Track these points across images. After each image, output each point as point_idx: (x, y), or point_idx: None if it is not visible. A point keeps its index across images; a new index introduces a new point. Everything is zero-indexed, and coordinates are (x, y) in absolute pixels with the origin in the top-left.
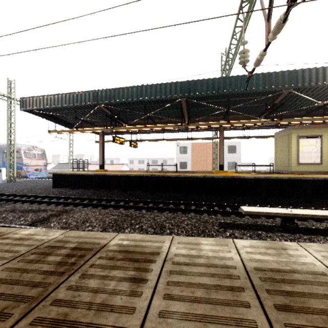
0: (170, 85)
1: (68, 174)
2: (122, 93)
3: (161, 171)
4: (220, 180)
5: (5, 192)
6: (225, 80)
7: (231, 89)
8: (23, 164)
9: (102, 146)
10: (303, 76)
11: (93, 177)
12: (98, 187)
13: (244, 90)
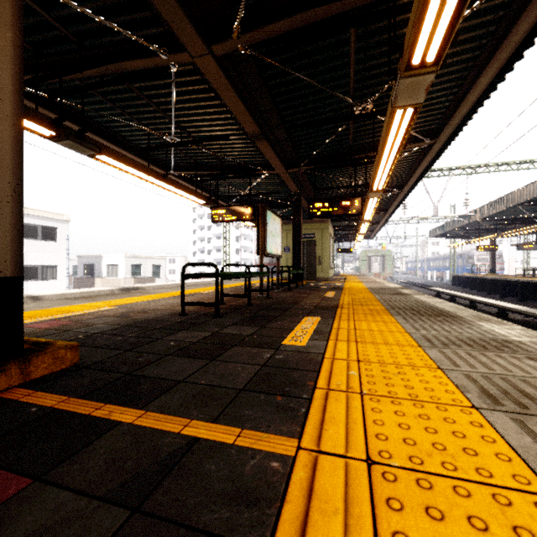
0: (465, 215)
1: (454, 276)
2: (452, 223)
3: (524, 276)
4: (499, 282)
5: (431, 285)
6: (481, 208)
7: (483, 214)
8: (474, 269)
9: (493, 252)
10: (510, 199)
11: (460, 278)
12: (464, 286)
13: (487, 215)
